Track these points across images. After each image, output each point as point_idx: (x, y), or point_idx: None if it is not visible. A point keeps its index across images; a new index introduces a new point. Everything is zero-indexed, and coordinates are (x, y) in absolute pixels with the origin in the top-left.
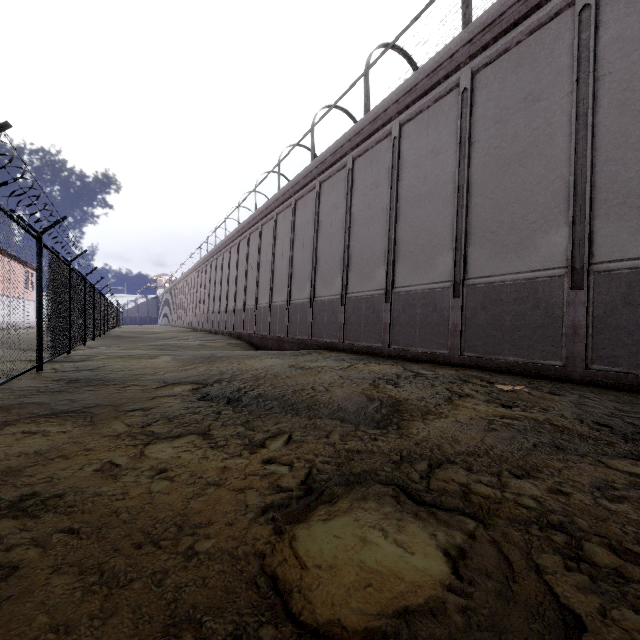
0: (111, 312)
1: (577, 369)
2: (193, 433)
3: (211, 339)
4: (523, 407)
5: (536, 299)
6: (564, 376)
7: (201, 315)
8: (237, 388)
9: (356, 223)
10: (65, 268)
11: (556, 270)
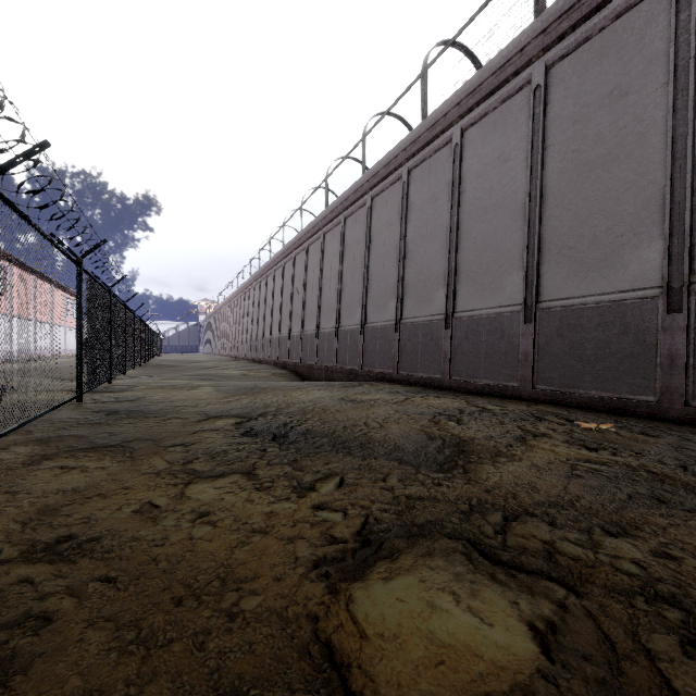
0: (152, 340)
1: (675, 406)
2: (237, 472)
3: (254, 368)
4: (611, 450)
5: (624, 324)
6: (658, 414)
7: (244, 343)
8: (283, 423)
9: (412, 241)
10: (105, 294)
11: (648, 290)
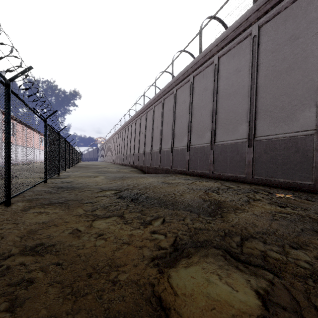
0: (77, 155)
1: None
2: (115, 215)
3: (122, 168)
4: (291, 207)
5: (297, 147)
6: (314, 190)
7: (118, 156)
8: (136, 193)
9: (195, 109)
10: (56, 134)
11: (309, 131)
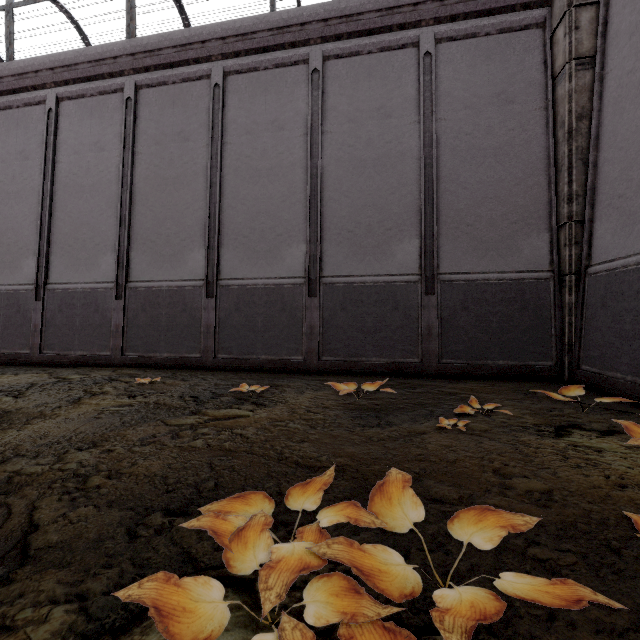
0: None
1: (209, 359)
2: None
3: None
4: (147, 394)
5: (184, 304)
6: (202, 365)
7: None
8: None
9: None
10: None
11: (198, 281)
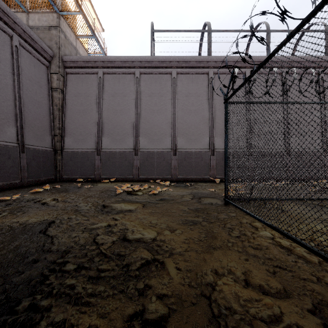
0: None
1: None
2: (127, 241)
3: None
4: None
5: None
6: None
7: None
8: None
9: None
10: None
11: None
